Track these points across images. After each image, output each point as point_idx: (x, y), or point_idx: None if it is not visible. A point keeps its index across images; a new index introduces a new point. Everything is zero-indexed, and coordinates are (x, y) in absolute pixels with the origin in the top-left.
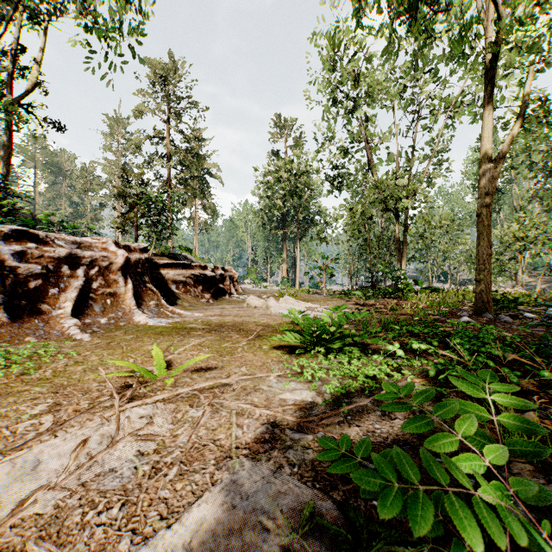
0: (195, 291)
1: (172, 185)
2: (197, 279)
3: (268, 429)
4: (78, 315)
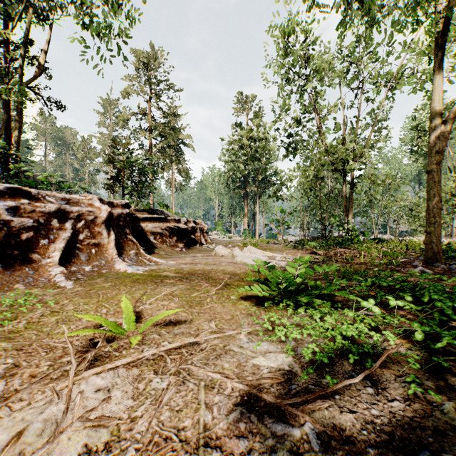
0: (170, 241)
1: (152, 152)
2: (172, 231)
3: (243, 415)
4: (65, 263)
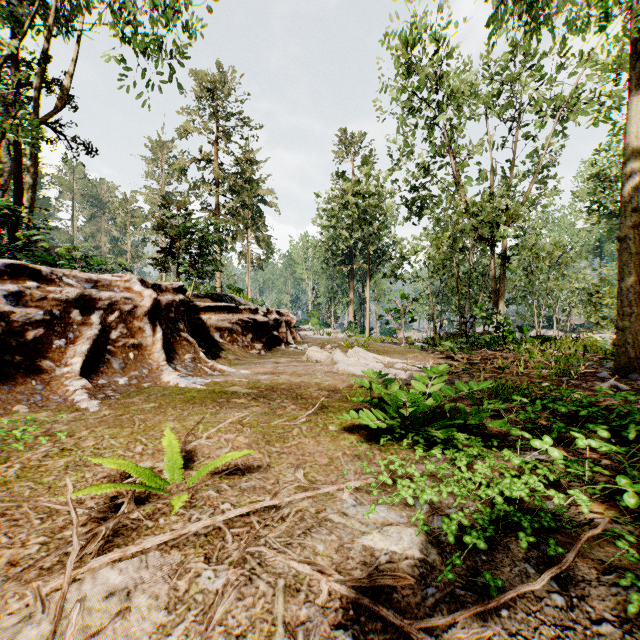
0: (243, 340)
1: (220, 214)
2: (246, 326)
3: None
4: (89, 373)
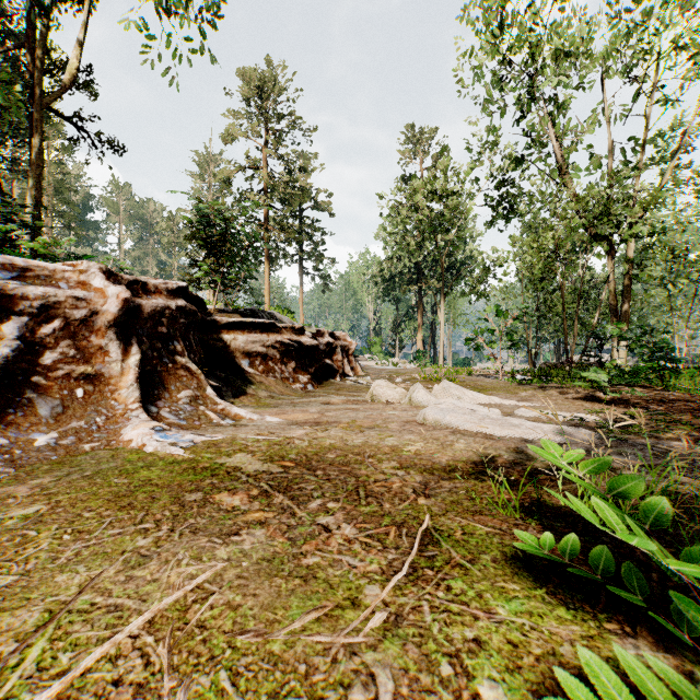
0: (282, 369)
1: (269, 228)
2: (287, 351)
3: None
4: None
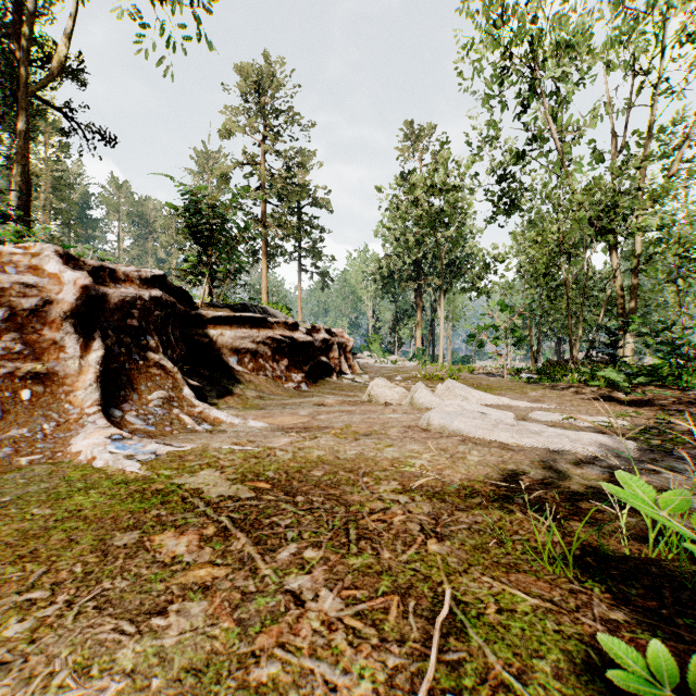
0: (274, 367)
1: (266, 224)
2: (279, 347)
3: None
4: None
